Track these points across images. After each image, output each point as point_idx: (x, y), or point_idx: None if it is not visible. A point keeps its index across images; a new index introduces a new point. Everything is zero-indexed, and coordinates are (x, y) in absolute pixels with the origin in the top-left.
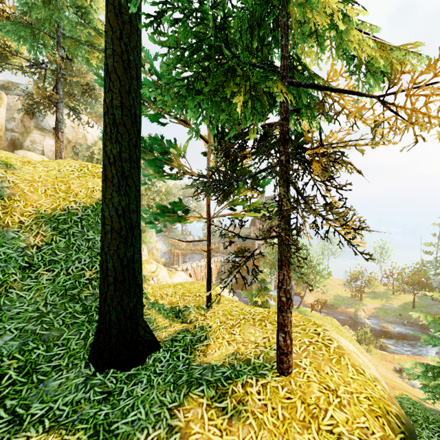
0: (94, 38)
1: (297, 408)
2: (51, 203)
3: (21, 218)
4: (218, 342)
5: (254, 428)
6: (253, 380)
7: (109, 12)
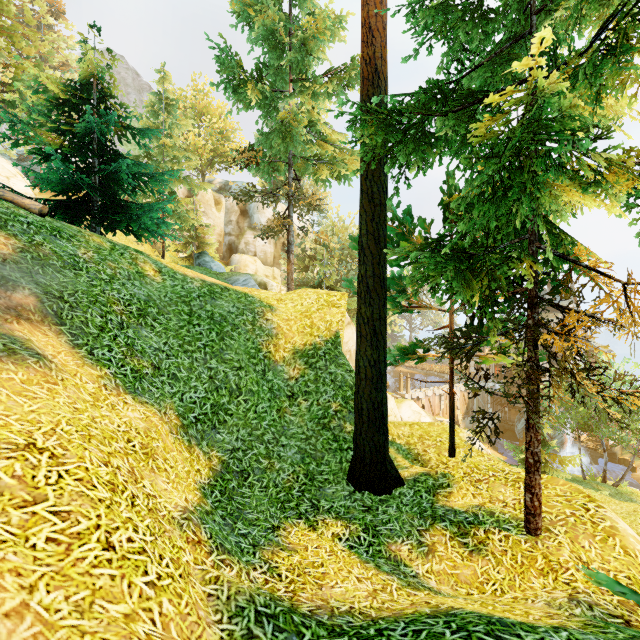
0: (321, 150)
1: (537, 560)
2: (302, 340)
3: (284, 354)
4: (462, 492)
5: (492, 563)
6: (495, 530)
7: (364, 199)
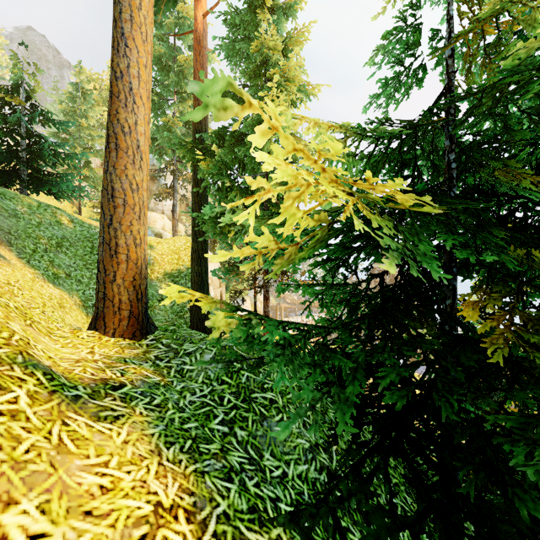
0: None
1: None
2: (171, 267)
3: (158, 275)
4: None
5: None
6: None
7: (193, 184)
